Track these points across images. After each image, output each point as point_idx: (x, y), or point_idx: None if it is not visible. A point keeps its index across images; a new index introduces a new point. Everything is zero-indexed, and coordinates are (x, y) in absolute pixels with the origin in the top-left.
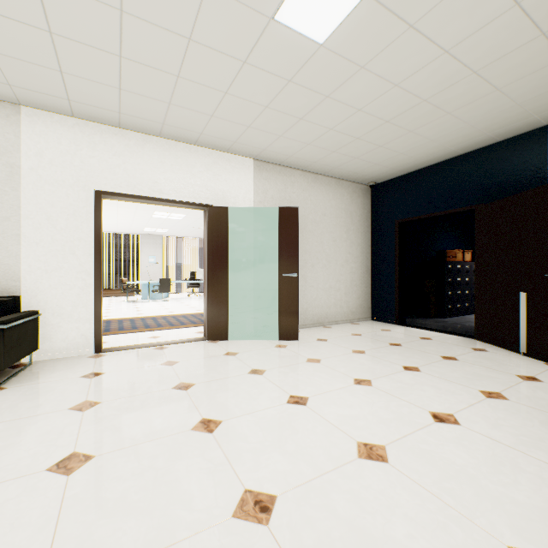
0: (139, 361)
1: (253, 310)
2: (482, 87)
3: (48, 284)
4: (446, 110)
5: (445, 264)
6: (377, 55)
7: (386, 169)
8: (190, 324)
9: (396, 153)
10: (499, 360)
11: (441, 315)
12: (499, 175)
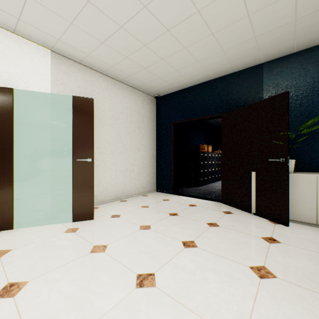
0: None
1: (50, 193)
2: (239, 9)
3: None
4: (211, 29)
5: (199, 153)
6: None
7: (166, 83)
8: None
9: (173, 69)
10: (244, 222)
11: (197, 185)
12: (235, 94)
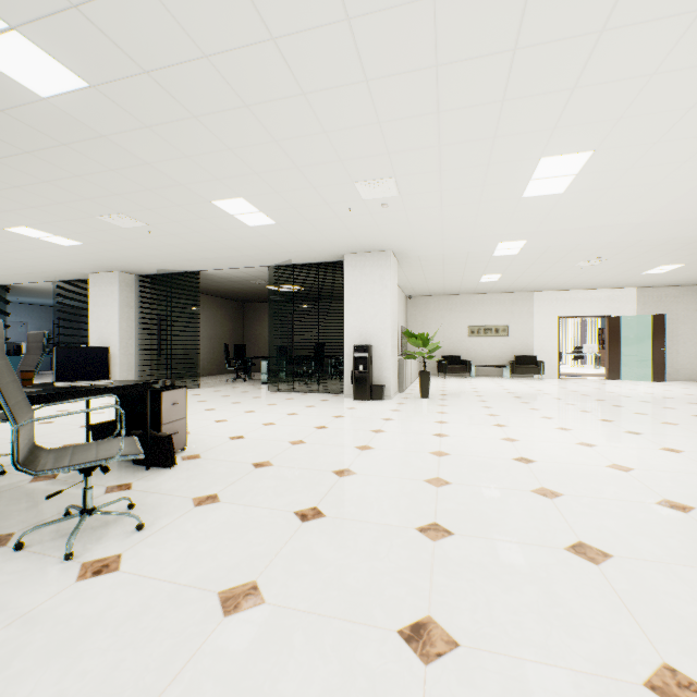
0: (580, 380)
1: (635, 367)
2: None
3: (541, 352)
4: None
5: None
6: (689, 271)
7: None
8: (592, 376)
9: None
10: None
11: None
12: None
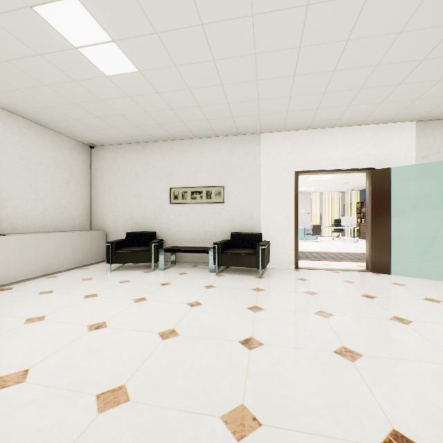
0: (326, 277)
1: (414, 252)
2: None
3: (271, 227)
4: None
5: None
6: None
7: None
8: (348, 260)
9: None
10: None
11: None
12: None
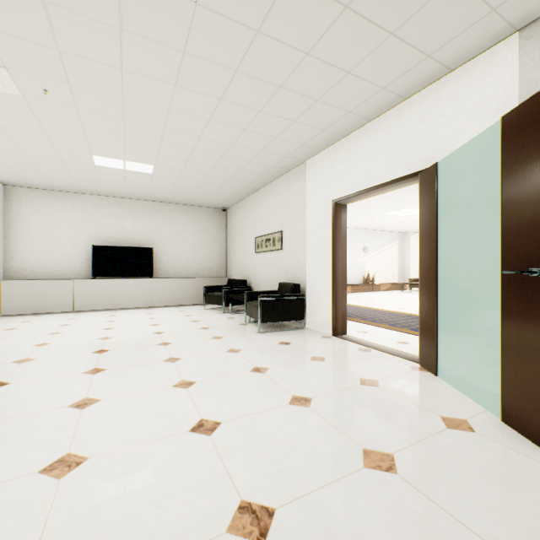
0: (318, 349)
1: None
2: None
3: (314, 277)
4: None
5: None
6: None
7: None
8: None
9: None
10: None
11: None
12: None
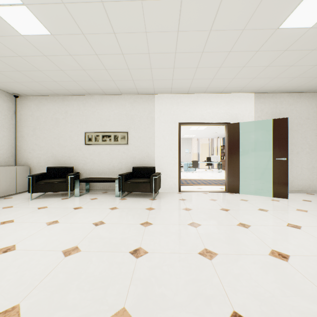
0: (198, 197)
1: (253, 178)
2: None
3: (162, 162)
4: None
5: None
6: None
7: None
8: (214, 184)
9: None
10: None
11: None
12: None
